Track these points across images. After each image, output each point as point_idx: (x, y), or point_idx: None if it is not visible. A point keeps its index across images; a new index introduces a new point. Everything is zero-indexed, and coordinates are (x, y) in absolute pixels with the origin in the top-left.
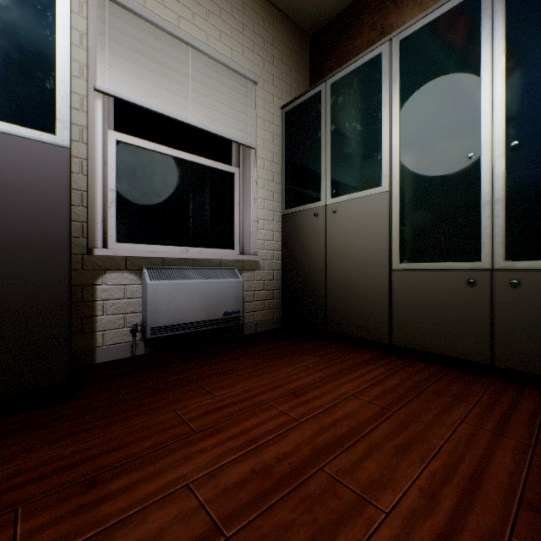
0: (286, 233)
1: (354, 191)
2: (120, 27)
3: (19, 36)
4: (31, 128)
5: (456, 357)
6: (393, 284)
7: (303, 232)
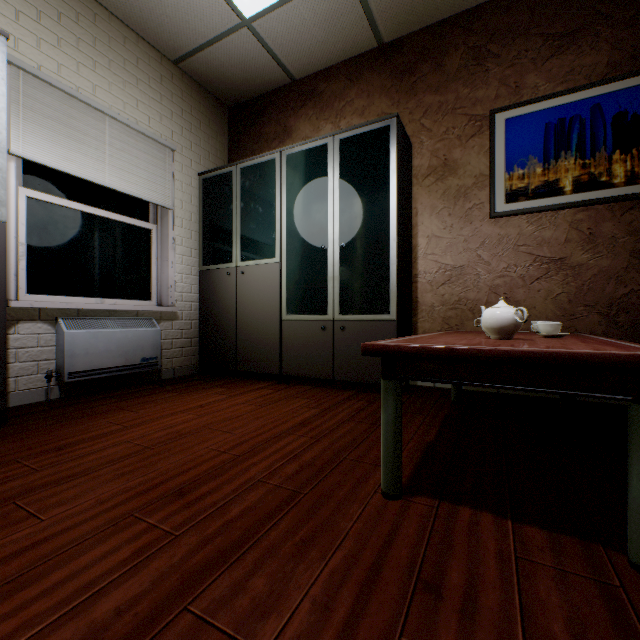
0: (203, 287)
1: (258, 258)
2: (35, 96)
3: None
4: None
5: (317, 377)
6: (283, 330)
7: (219, 288)
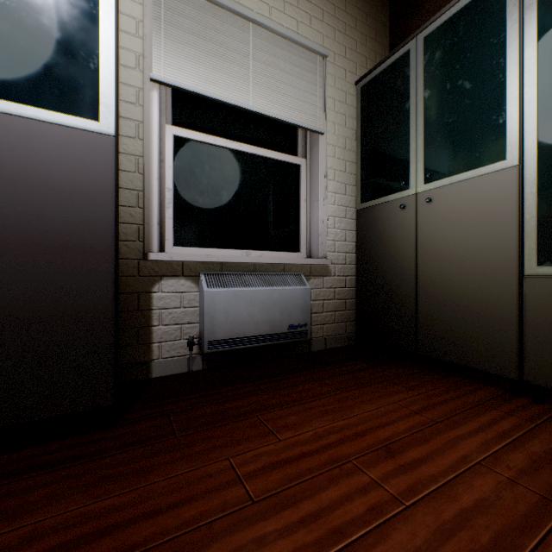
0: (361, 232)
1: (459, 171)
2: (176, 8)
3: (62, 12)
4: (74, 115)
5: None
6: (526, 296)
7: (385, 230)
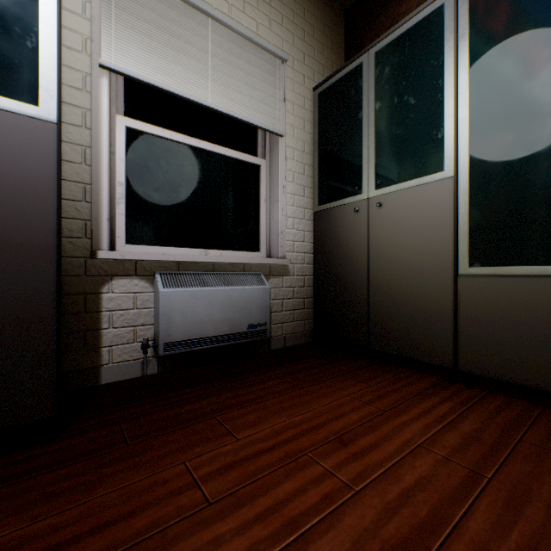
0: (319, 233)
1: (406, 179)
2: None
3: None
4: (7, 96)
5: None
6: (460, 293)
7: (340, 231)
